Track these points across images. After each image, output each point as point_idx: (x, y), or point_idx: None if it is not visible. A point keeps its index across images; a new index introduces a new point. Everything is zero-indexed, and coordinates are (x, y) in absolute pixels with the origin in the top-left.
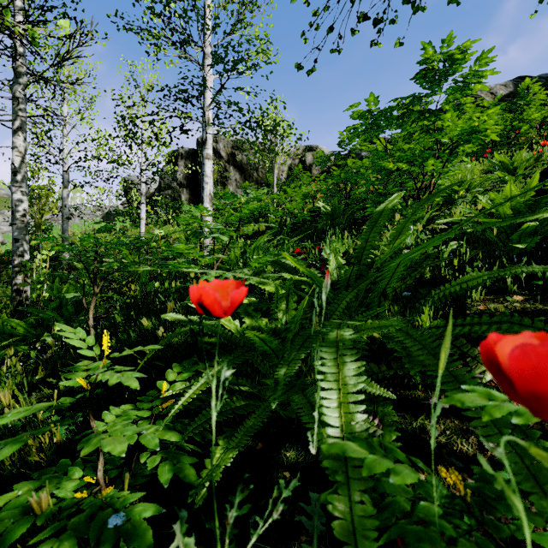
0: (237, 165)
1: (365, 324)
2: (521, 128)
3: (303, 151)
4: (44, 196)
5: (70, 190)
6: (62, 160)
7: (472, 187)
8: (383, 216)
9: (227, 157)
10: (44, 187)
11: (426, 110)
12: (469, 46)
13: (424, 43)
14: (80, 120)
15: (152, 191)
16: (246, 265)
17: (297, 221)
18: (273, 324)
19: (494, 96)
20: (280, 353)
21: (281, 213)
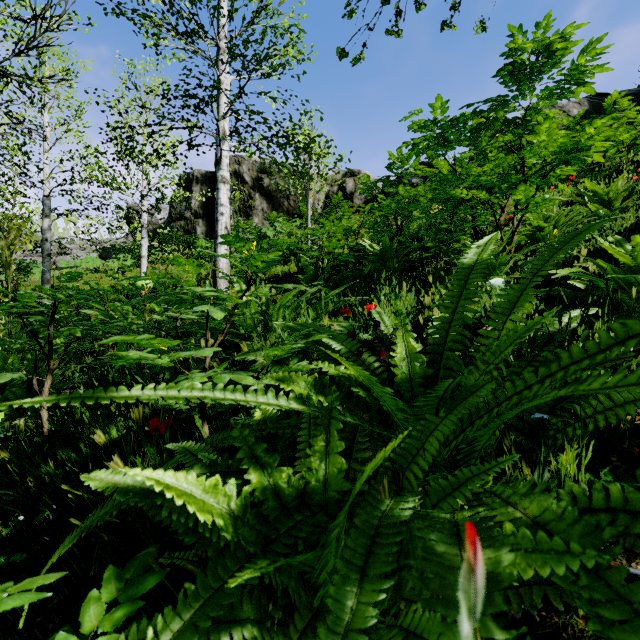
0: (264, 192)
1: (499, 532)
2: (606, 151)
3: (343, 176)
4: (14, 227)
5: (53, 220)
6: (41, 182)
7: (560, 223)
8: (475, 270)
9: (252, 182)
10: (14, 216)
11: (513, 120)
12: (572, 33)
13: (512, 26)
14: (64, 132)
15: (162, 222)
16: (267, 332)
17: (337, 262)
18: (302, 479)
19: (567, 115)
20: (315, 569)
21: (316, 254)
